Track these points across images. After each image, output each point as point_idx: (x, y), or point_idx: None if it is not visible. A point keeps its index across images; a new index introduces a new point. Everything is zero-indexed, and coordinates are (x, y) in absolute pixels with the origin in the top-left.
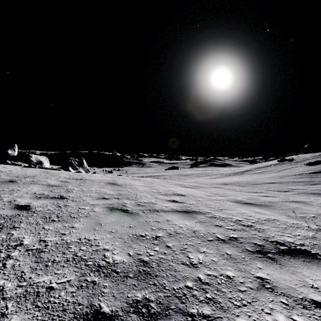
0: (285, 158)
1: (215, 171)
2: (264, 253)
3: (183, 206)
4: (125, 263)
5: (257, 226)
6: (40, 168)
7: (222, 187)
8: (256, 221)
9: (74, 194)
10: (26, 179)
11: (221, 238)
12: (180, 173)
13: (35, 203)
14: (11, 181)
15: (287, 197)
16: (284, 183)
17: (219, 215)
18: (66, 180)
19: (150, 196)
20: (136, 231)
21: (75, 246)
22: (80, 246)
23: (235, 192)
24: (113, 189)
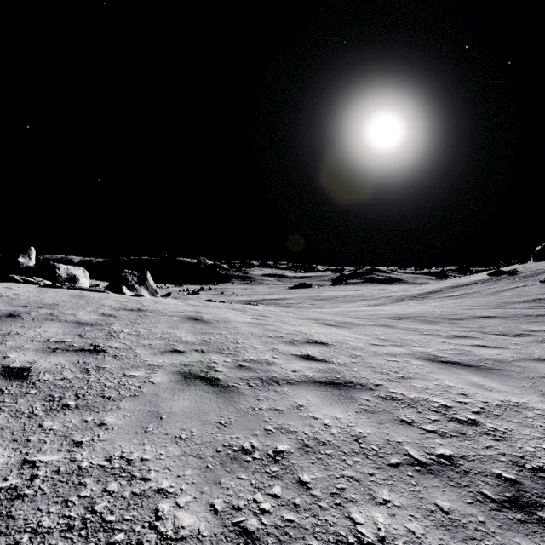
0: (502, 270)
1: (377, 293)
2: (527, 506)
3: (326, 369)
4: (203, 539)
5: (488, 423)
6: (71, 288)
7: (396, 326)
8: (482, 409)
9: (121, 342)
10: (40, 310)
11: (418, 458)
12: (314, 296)
13: (42, 364)
14: (12, 315)
15: (526, 350)
16: (509, 318)
17: (402, 394)
18: (112, 313)
19: (262, 347)
20: (233, 436)
21: (96, 480)
22: (107, 480)
23: (422, 336)
24: (194, 331)
